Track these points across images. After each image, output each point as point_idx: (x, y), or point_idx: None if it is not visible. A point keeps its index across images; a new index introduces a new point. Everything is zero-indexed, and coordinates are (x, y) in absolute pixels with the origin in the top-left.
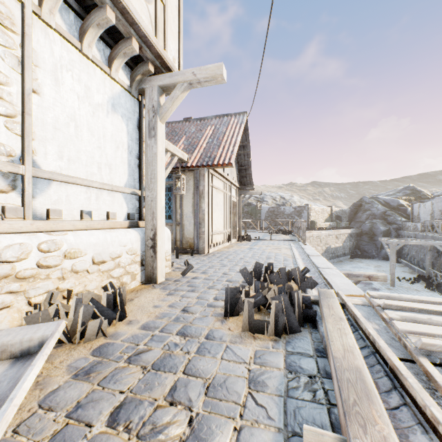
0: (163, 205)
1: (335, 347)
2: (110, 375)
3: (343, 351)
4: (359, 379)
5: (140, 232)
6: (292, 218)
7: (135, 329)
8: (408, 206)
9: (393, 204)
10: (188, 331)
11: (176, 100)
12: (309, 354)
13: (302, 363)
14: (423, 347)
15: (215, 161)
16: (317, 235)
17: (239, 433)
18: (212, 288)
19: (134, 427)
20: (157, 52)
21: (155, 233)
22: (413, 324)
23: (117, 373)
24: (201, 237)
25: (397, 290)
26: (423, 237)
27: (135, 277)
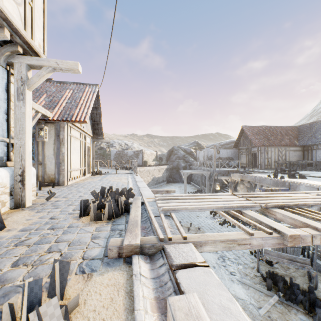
0: (30, 150)
1: (131, 216)
2: (4, 253)
3: (134, 216)
4: (136, 223)
5: (9, 170)
6: (132, 159)
7: (15, 232)
8: (195, 152)
9: (188, 151)
10: (56, 227)
11: (42, 77)
12: (123, 224)
13: (118, 227)
14: (163, 210)
15: (73, 118)
16: (147, 169)
17: (85, 252)
18: (71, 205)
19: (29, 263)
20: (26, 41)
21: (23, 171)
22: (164, 203)
23: (10, 251)
24: (61, 173)
25: None
26: (200, 169)
27: (4, 204)
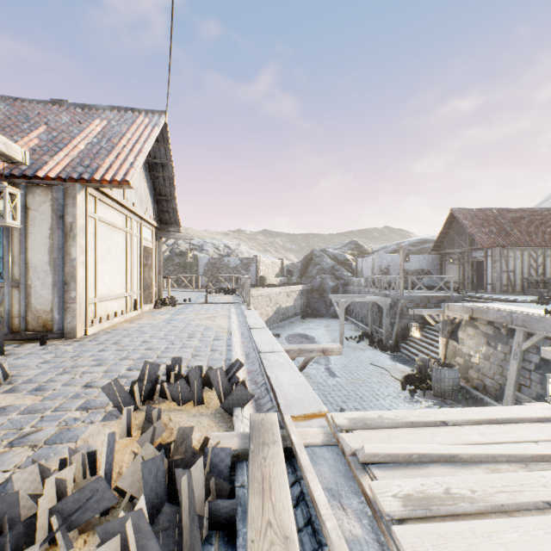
0: None
1: None
2: None
3: None
4: None
5: None
6: (238, 273)
7: None
8: (353, 261)
9: (340, 258)
10: None
11: None
12: None
13: None
14: None
15: (98, 174)
16: (267, 293)
17: None
18: (21, 443)
19: None
20: None
21: None
22: (432, 529)
23: None
24: (68, 309)
25: (346, 352)
26: (366, 292)
27: None
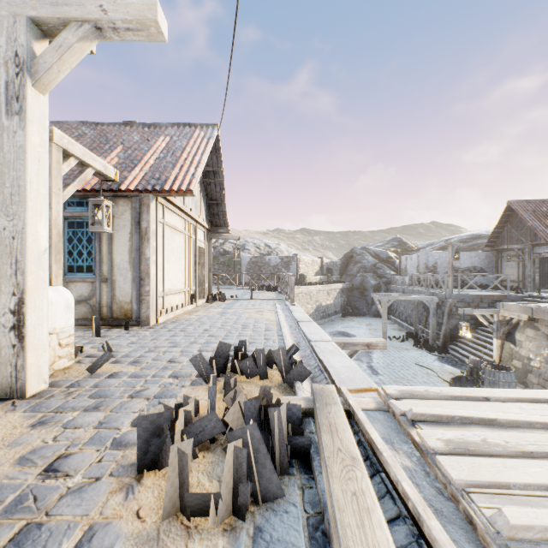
0: (43, 247)
1: None
2: None
3: None
4: None
5: None
6: (279, 271)
7: None
8: (396, 259)
9: (382, 256)
10: None
11: (68, 52)
12: None
13: None
14: (512, 534)
15: (167, 185)
16: (307, 291)
17: None
18: (138, 396)
19: None
20: None
21: (20, 301)
22: (468, 460)
23: None
24: (144, 301)
25: (389, 351)
26: (411, 291)
27: None
